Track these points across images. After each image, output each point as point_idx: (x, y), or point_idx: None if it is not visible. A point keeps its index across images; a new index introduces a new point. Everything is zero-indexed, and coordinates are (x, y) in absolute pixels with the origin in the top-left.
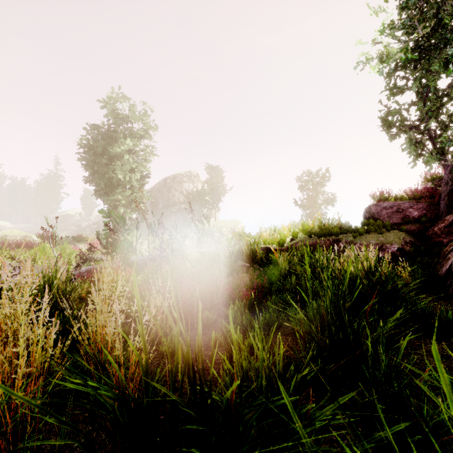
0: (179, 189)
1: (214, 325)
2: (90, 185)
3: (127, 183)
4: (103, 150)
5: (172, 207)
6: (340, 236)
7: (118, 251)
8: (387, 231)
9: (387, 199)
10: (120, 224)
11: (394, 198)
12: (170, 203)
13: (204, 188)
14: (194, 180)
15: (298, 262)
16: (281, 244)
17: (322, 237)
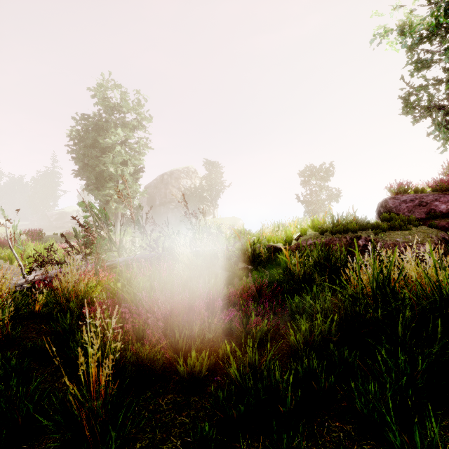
0: (176, 185)
1: (205, 380)
2: (80, 179)
3: (120, 178)
4: (94, 142)
5: (169, 204)
6: (358, 233)
7: (94, 251)
8: (414, 227)
9: (406, 191)
10: (102, 218)
11: (414, 190)
12: (167, 200)
13: (202, 184)
14: (192, 177)
15: (313, 265)
16: (288, 242)
17: (336, 234)
